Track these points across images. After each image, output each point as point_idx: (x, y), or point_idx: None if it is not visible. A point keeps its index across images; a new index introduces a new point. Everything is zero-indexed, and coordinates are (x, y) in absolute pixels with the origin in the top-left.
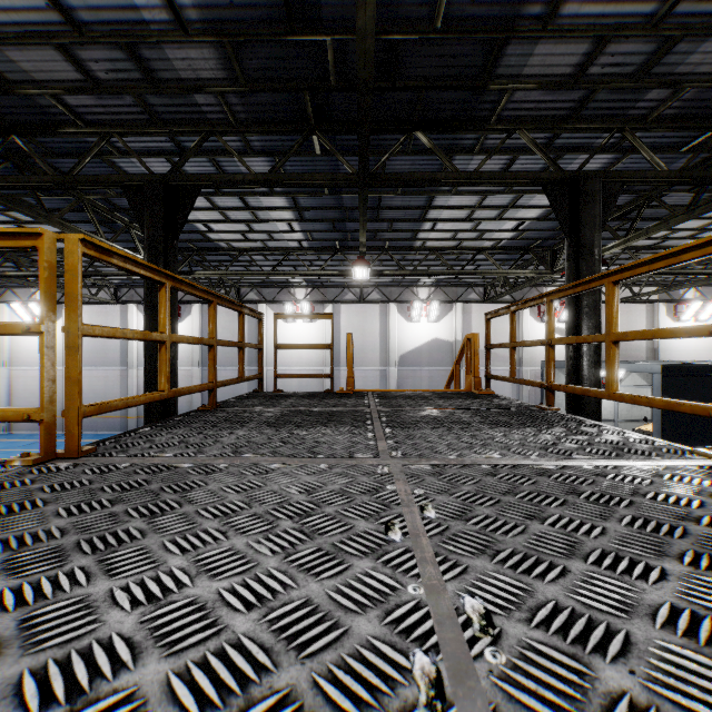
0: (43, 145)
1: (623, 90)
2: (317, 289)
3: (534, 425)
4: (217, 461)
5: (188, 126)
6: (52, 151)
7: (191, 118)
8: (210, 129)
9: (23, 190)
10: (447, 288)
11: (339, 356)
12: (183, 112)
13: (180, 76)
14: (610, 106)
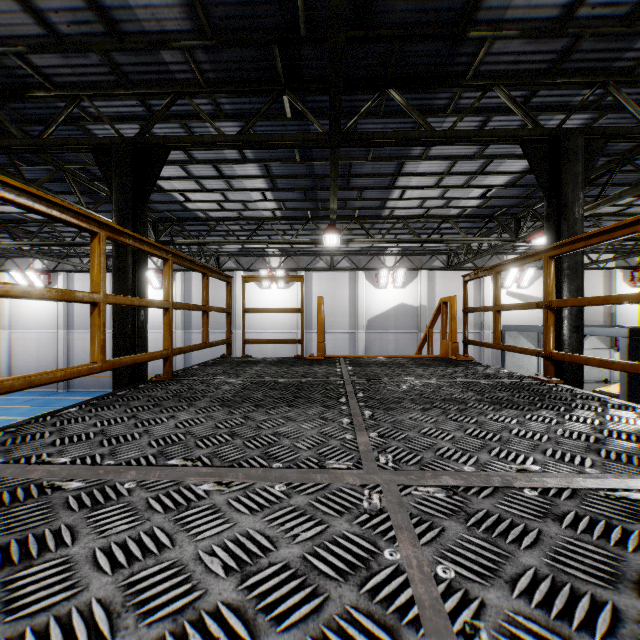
0: (18, 111)
1: (611, 38)
2: (291, 258)
3: (547, 406)
4: (126, 473)
5: (157, 87)
6: (27, 118)
7: (160, 79)
8: (179, 90)
9: (7, 160)
10: (412, 256)
11: (311, 320)
12: (150, 72)
13: (144, 29)
14: (594, 57)
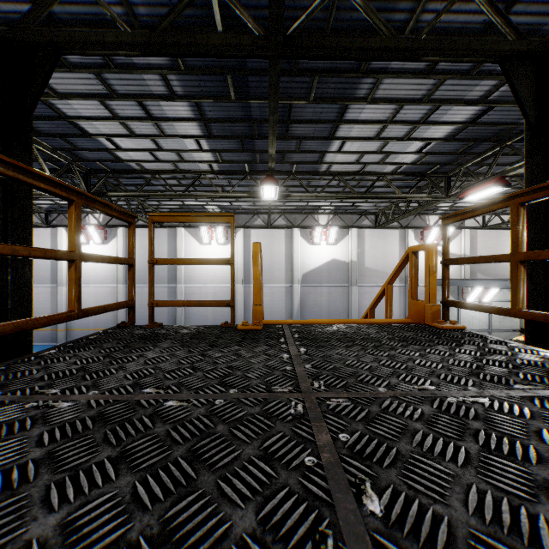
0: None
1: None
2: None
3: None
4: None
5: None
6: None
7: None
8: None
9: None
10: (344, 215)
11: (250, 275)
12: None
13: None
14: None
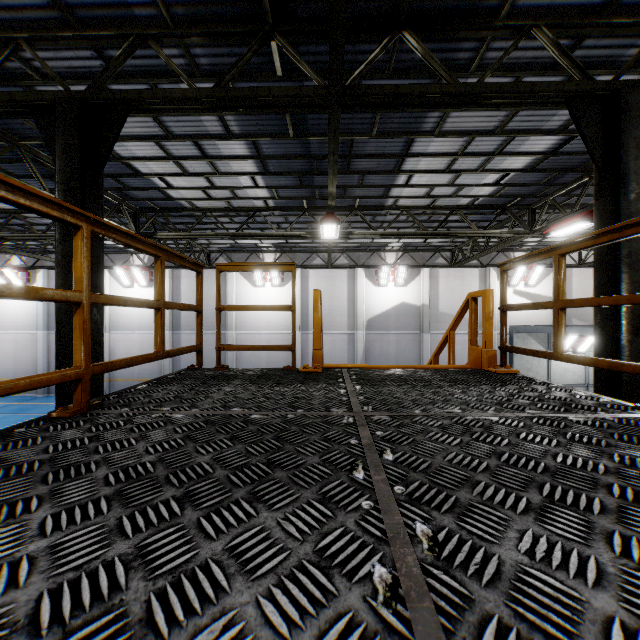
0: None
1: None
2: (286, 254)
3: None
4: None
5: (113, 29)
6: None
7: (115, 17)
8: (140, 32)
9: None
10: (415, 253)
11: (308, 320)
12: (102, 7)
13: None
14: None
